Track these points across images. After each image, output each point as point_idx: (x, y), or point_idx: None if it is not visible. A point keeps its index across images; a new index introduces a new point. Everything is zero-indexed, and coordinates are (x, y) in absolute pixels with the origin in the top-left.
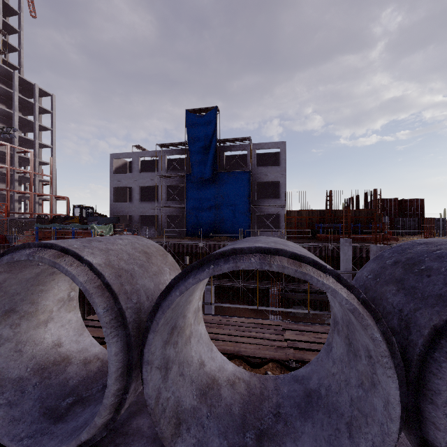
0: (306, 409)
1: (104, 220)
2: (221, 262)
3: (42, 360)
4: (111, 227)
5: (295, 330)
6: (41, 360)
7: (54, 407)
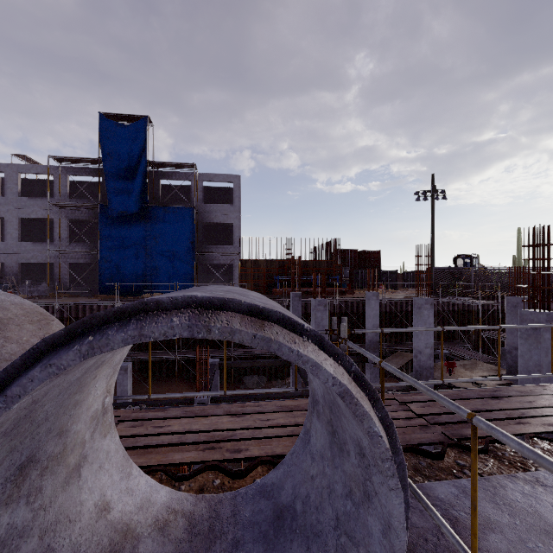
0: None
1: None
2: None
3: None
4: None
5: (137, 420)
6: None
7: None
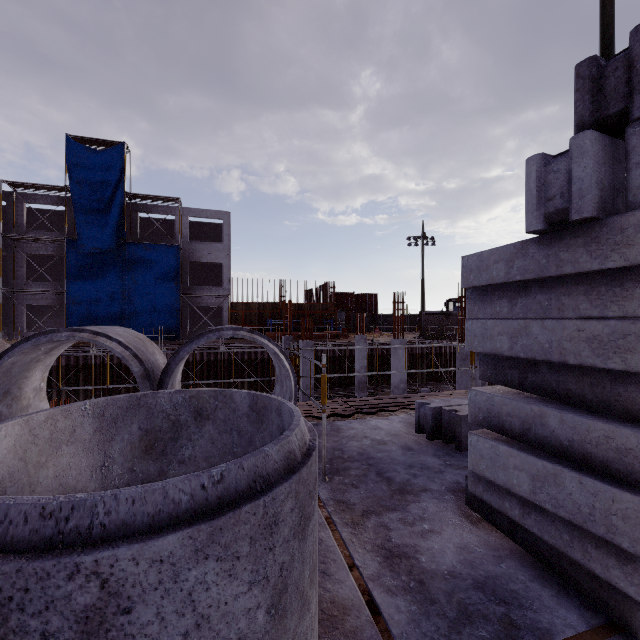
0: None
1: None
2: (42, 337)
3: None
4: None
5: None
6: None
7: None
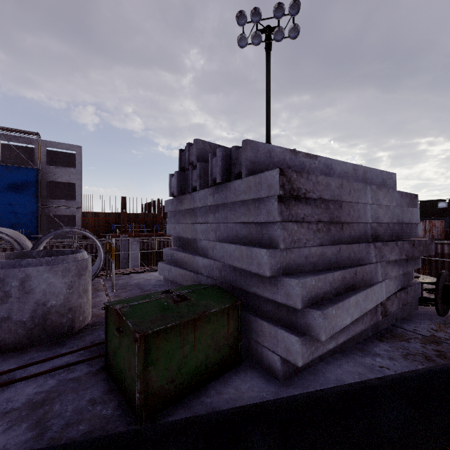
0: None
1: None
2: None
3: None
4: None
5: None
6: None
7: None
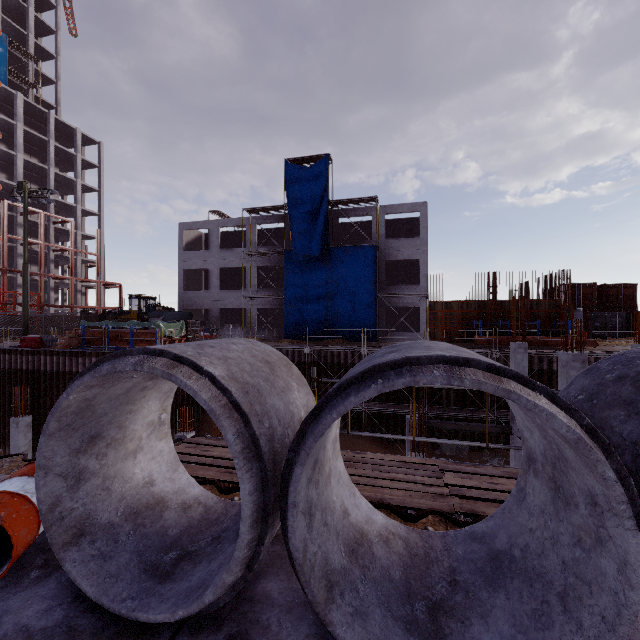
0: (495, 576)
1: (171, 315)
2: (391, 375)
3: (133, 501)
4: (182, 325)
5: (459, 472)
6: (132, 501)
7: (155, 563)
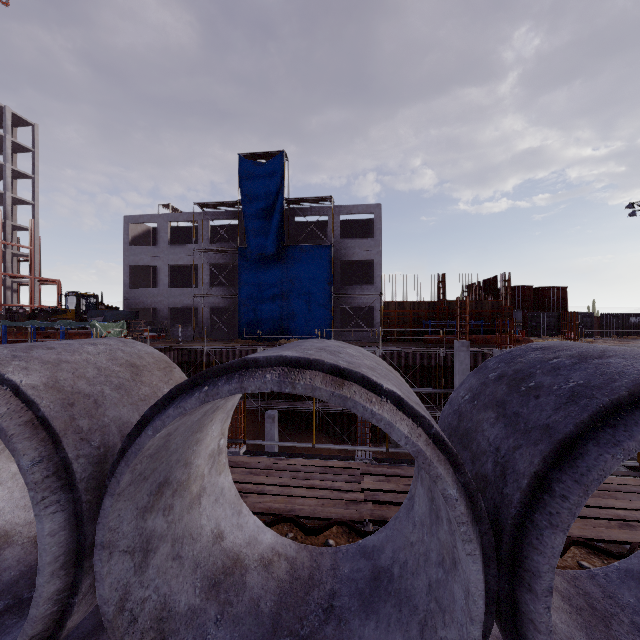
0: (371, 599)
1: (114, 315)
2: (221, 381)
3: None
4: (123, 325)
5: (379, 475)
6: None
7: None
